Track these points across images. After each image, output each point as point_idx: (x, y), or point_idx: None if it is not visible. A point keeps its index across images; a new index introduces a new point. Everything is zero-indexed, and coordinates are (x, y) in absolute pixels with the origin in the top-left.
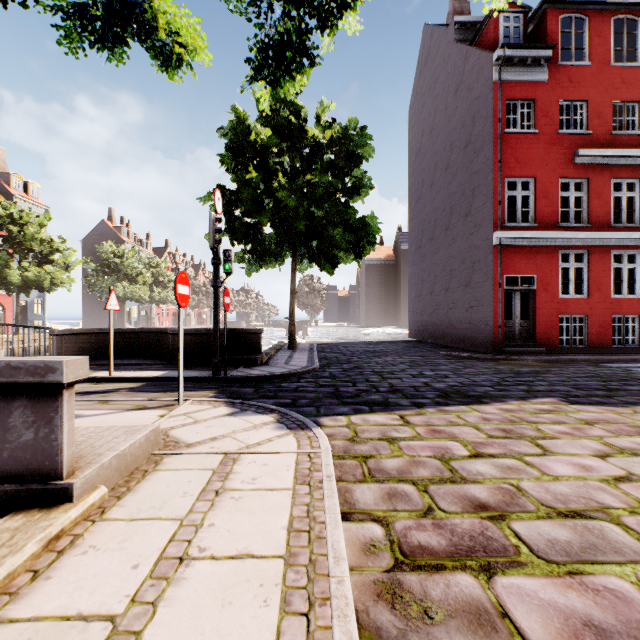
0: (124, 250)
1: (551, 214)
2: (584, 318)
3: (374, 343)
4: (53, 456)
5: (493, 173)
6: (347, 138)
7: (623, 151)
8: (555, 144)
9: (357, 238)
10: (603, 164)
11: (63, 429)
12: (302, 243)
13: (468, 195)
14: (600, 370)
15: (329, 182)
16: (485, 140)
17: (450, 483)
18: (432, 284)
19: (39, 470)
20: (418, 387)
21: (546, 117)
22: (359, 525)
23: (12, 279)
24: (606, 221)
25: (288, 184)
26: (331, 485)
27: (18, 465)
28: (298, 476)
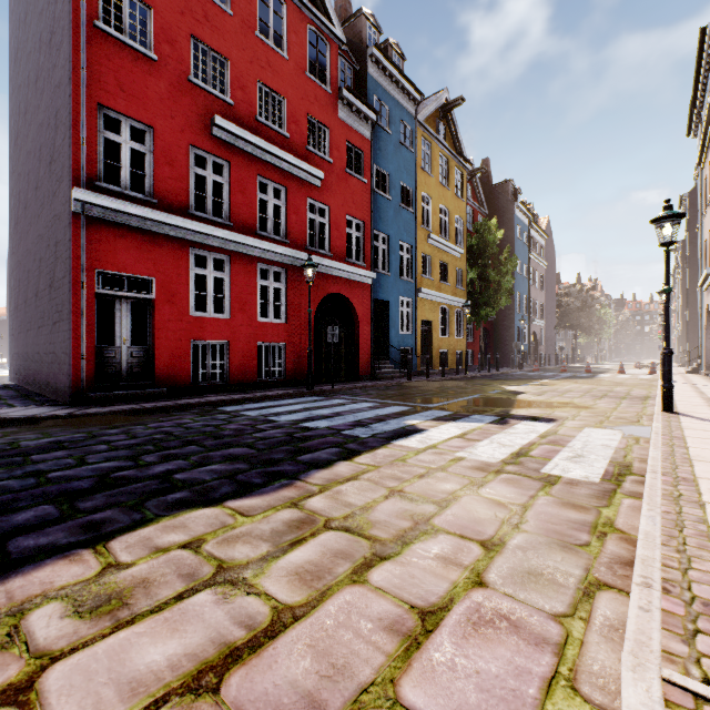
0: None
1: (180, 192)
2: (227, 345)
3: None
4: None
5: (72, 84)
6: None
7: (268, 145)
8: (186, 94)
9: None
10: (248, 152)
11: None
12: None
13: (53, 125)
14: (194, 422)
15: None
16: (65, 26)
17: None
18: (26, 285)
19: None
20: None
21: (172, 46)
22: None
23: None
24: (251, 225)
25: None
26: None
27: None
28: None
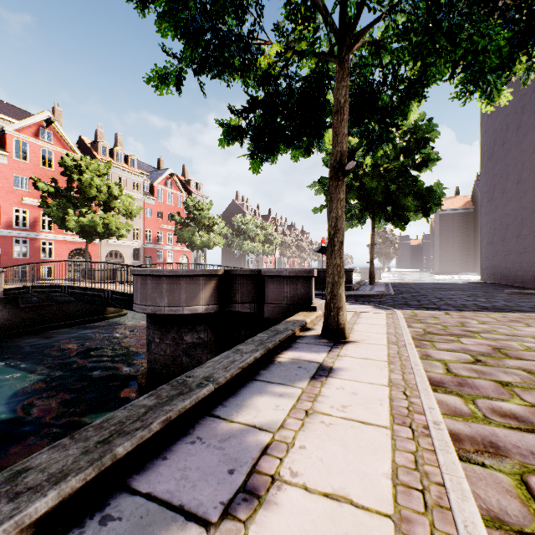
0: (247, 219)
1: None
2: None
3: (443, 283)
4: (309, 298)
5: None
6: (416, 130)
7: None
8: None
9: (424, 202)
10: None
11: (312, 290)
12: (379, 209)
13: None
14: None
15: (401, 162)
16: None
17: (459, 327)
18: (503, 232)
19: (305, 302)
20: (466, 304)
21: None
22: (412, 328)
23: (196, 242)
24: None
25: (370, 171)
26: (401, 319)
27: (300, 300)
28: (387, 317)
